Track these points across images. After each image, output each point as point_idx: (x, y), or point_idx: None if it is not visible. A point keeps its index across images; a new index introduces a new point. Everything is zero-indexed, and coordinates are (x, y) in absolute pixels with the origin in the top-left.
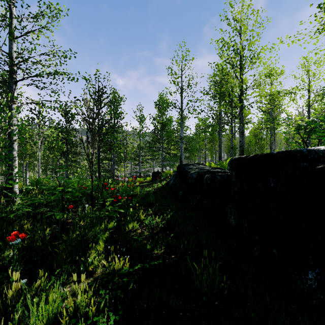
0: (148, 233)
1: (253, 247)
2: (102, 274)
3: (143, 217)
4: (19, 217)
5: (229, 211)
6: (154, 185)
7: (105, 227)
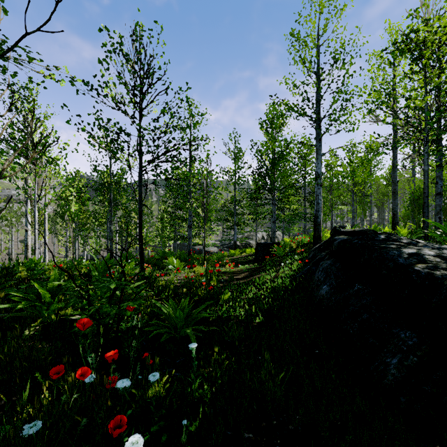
0: None
1: None
2: None
3: None
4: None
5: None
6: (263, 277)
7: None
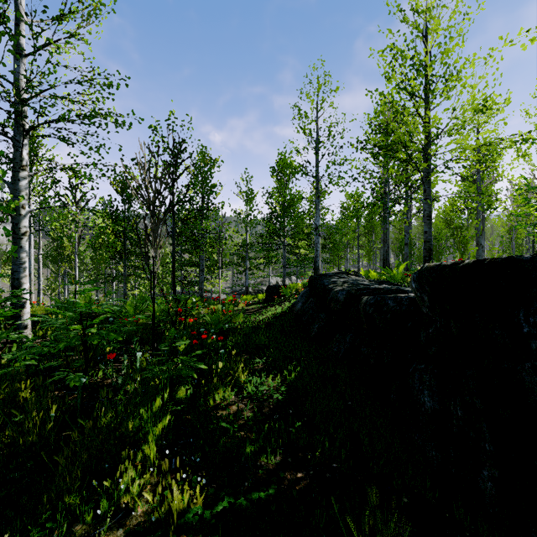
0: (251, 415)
1: (480, 467)
2: (143, 523)
3: (245, 376)
4: (19, 373)
5: (418, 378)
6: (269, 309)
7: (165, 406)
